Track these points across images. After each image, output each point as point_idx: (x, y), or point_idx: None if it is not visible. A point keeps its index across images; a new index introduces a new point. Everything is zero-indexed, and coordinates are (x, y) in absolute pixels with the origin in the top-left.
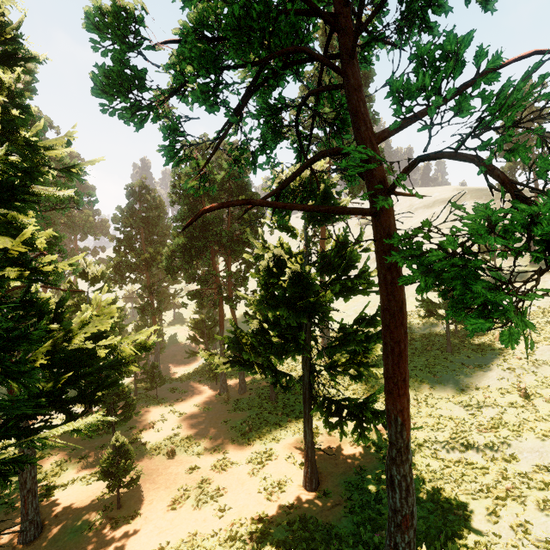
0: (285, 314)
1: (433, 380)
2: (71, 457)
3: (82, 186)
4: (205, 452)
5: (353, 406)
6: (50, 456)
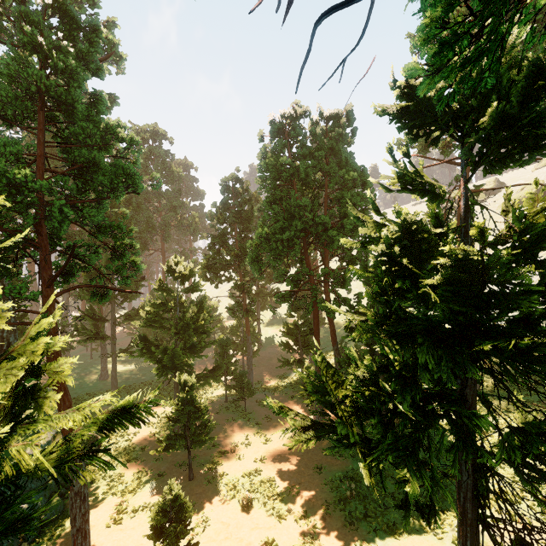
0: (430, 359)
1: None
2: (152, 470)
3: (194, 191)
4: (289, 515)
5: None
6: (136, 462)
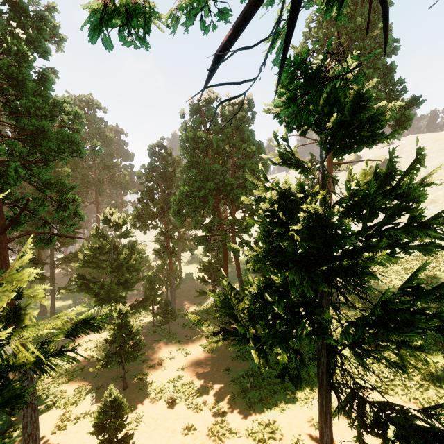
0: (297, 278)
1: None
2: (91, 385)
3: (125, 153)
4: (204, 406)
5: (407, 427)
6: (76, 380)
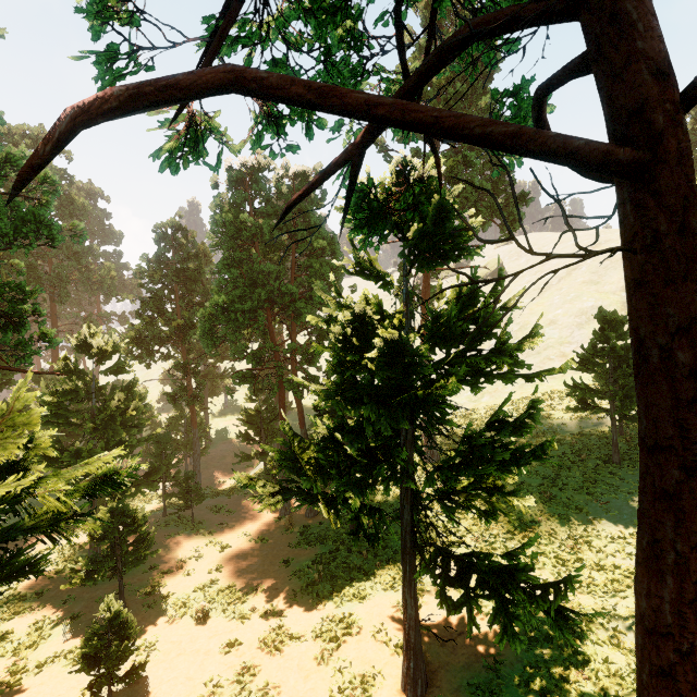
0: (373, 415)
1: (596, 507)
2: (60, 615)
3: (106, 231)
4: (253, 614)
5: (488, 571)
6: (30, 612)
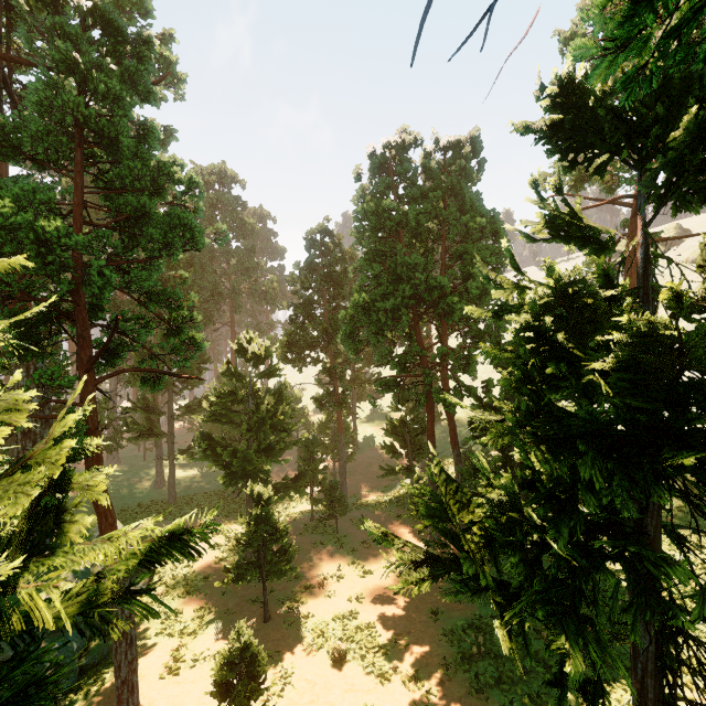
0: (597, 475)
1: None
2: (217, 606)
3: (272, 248)
4: (394, 675)
5: None
6: (197, 595)
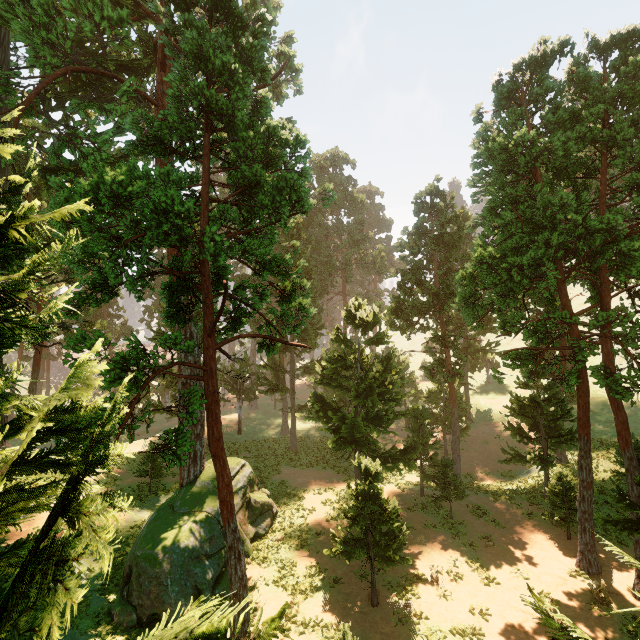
0: None
1: None
2: (327, 569)
3: (380, 221)
4: None
5: None
6: (309, 551)
